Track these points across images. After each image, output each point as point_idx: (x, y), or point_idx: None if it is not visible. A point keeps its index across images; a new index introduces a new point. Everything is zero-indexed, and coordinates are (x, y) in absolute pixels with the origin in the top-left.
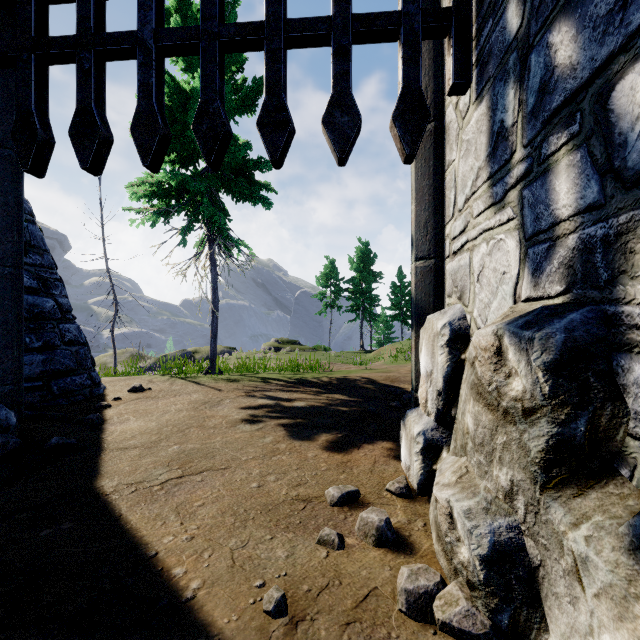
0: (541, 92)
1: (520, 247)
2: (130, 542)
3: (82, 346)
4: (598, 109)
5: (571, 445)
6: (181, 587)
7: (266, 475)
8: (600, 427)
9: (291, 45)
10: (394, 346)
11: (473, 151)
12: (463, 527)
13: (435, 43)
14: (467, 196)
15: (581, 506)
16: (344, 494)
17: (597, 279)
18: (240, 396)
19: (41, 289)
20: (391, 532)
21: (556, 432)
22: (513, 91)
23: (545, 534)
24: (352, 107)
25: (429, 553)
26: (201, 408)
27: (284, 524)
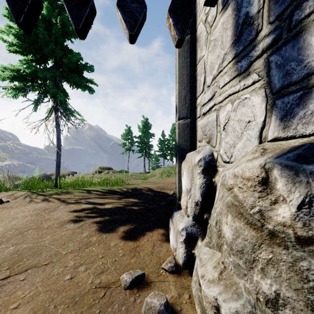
0: None
1: (266, 100)
2: None
3: None
4: None
5: None
6: None
7: (78, 266)
8: None
9: None
10: (160, 169)
11: (220, 44)
12: None
13: None
14: (214, 75)
15: None
16: (134, 279)
17: None
18: (71, 203)
19: None
20: (168, 313)
21: None
22: None
23: None
24: None
25: None
26: (42, 213)
27: None
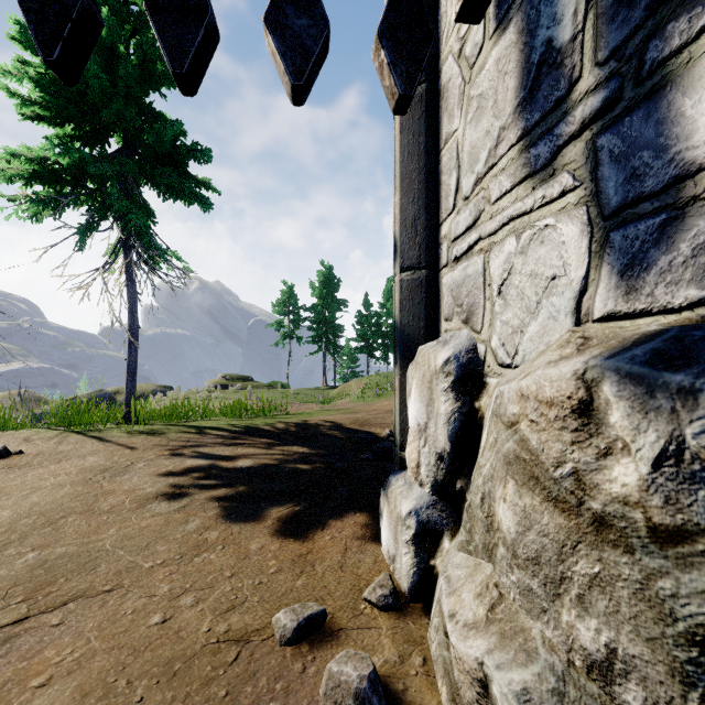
0: None
1: (591, 232)
2: None
3: None
4: None
5: None
6: None
7: (179, 595)
8: None
9: None
10: (360, 381)
11: (490, 106)
12: None
13: None
14: (479, 174)
15: None
16: (302, 622)
17: None
18: (161, 456)
19: None
20: (378, 696)
21: None
22: None
23: None
24: (315, 4)
25: None
26: (96, 479)
27: (197, 704)
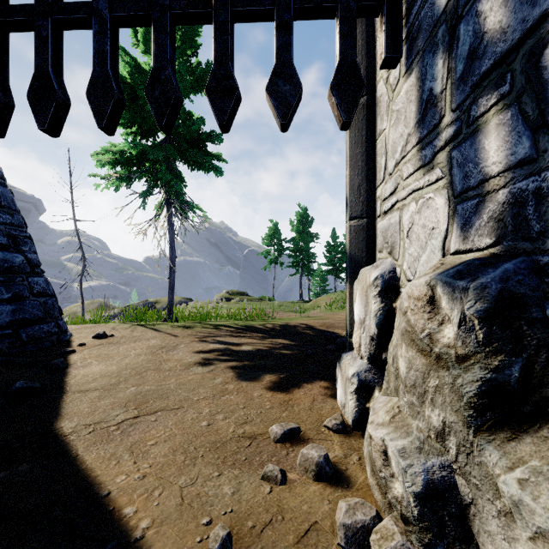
0: (470, 58)
1: (449, 204)
2: (84, 482)
3: (50, 297)
4: (530, 68)
5: (505, 390)
6: (131, 527)
7: (215, 414)
8: (533, 373)
9: (237, 19)
10: (329, 297)
11: (403, 119)
12: (397, 465)
13: (367, 25)
14: (397, 160)
15: (515, 450)
16: (286, 431)
17: (529, 231)
18: (194, 341)
19: (11, 245)
20: (329, 467)
21: (490, 378)
22: (442, 60)
23: (478, 475)
24: (294, 77)
25: (364, 486)
26: (158, 352)
27: (231, 461)
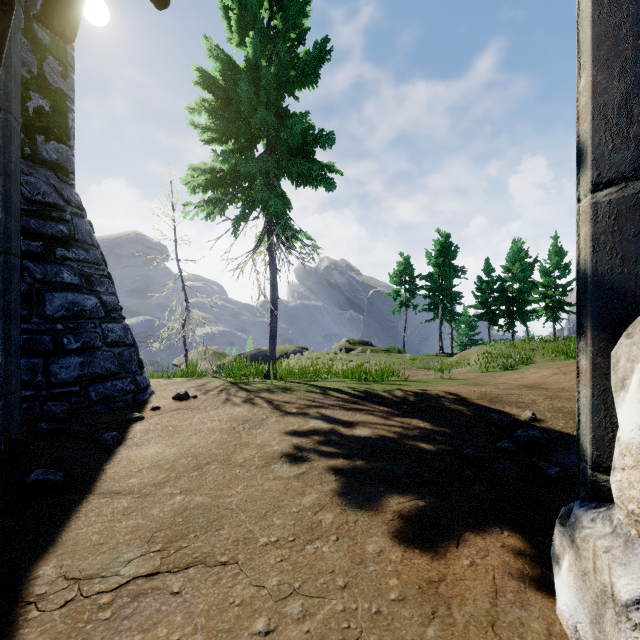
0: None
1: None
2: None
3: (128, 347)
4: None
5: None
6: None
7: (287, 596)
8: None
9: None
10: (481, 350)
11: None
12: None
13: None
14: None
15: None
16: None
17: None
18: (290, 413)
19: (84, 286)
20: None
21: None
22: None
23: None
24: None
25: None
26: (238, 429)
27: None
